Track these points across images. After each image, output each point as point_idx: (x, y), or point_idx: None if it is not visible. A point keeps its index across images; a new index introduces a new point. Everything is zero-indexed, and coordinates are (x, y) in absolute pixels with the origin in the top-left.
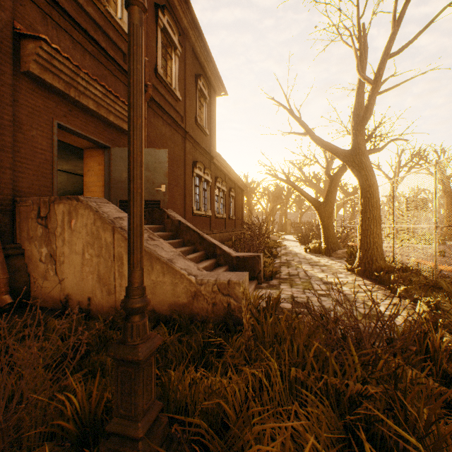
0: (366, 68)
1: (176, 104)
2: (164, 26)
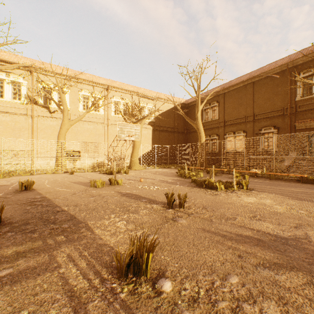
0: None
1: None
2: None
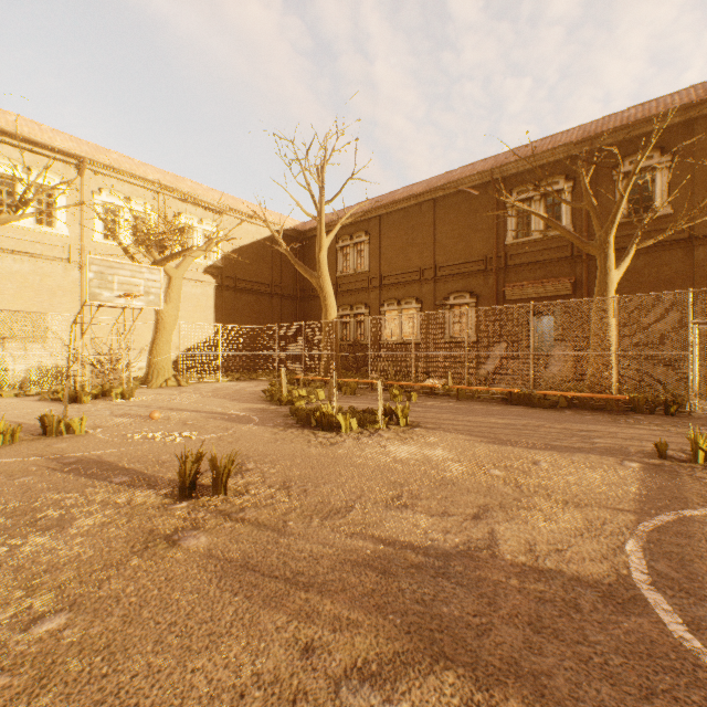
0: (586, 197)
1: (664, 222)
2: (626, 172)
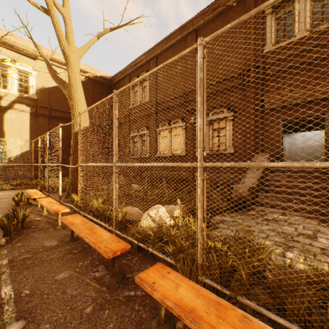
0: None
1: None
2: None
